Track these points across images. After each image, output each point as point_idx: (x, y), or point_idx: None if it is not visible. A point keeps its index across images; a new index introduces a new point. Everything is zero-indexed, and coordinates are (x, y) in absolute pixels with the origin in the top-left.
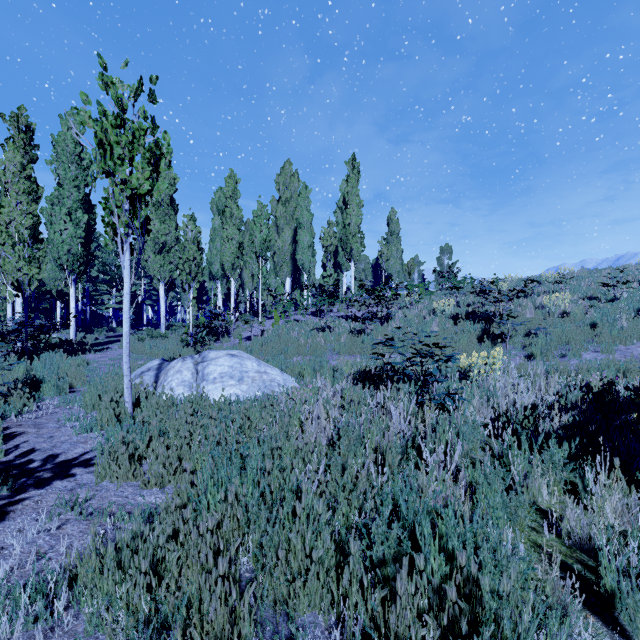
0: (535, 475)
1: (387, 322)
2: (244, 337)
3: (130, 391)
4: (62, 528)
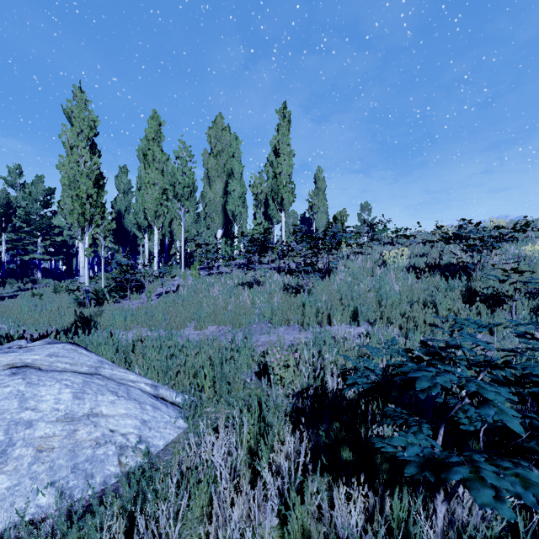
0: None
1: (327, 276)
2: (158, 293)
3: None
4: None
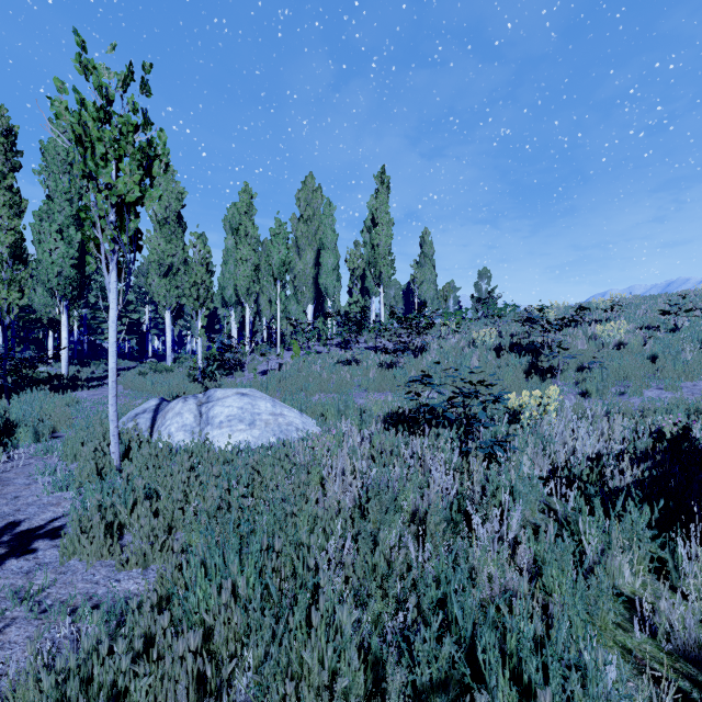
0: (615, 551)
1: (421, 354)
2: (260, 371)
3: (117, 439)
4: (4, 632)
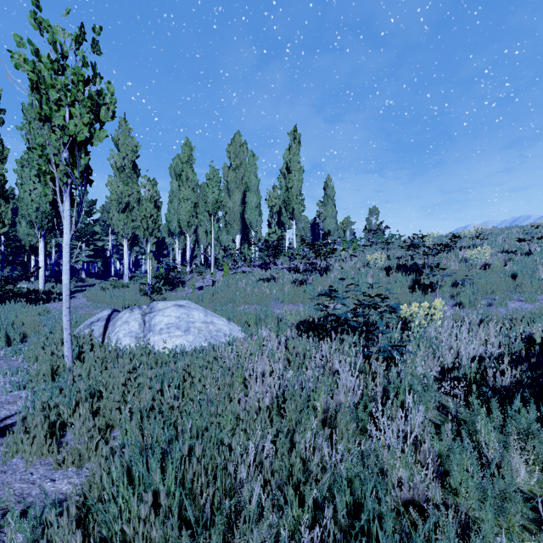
0: (512, 451)
1: (326, 273)
2: (197, 287)
3: (70, 344)
4: None
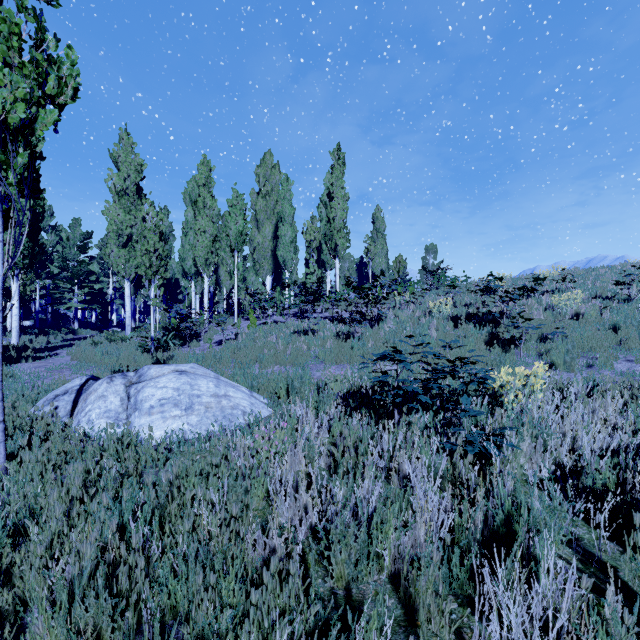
0: None
1: (377, 324)
2: (216, 341)
3: (1, 438)
4: None
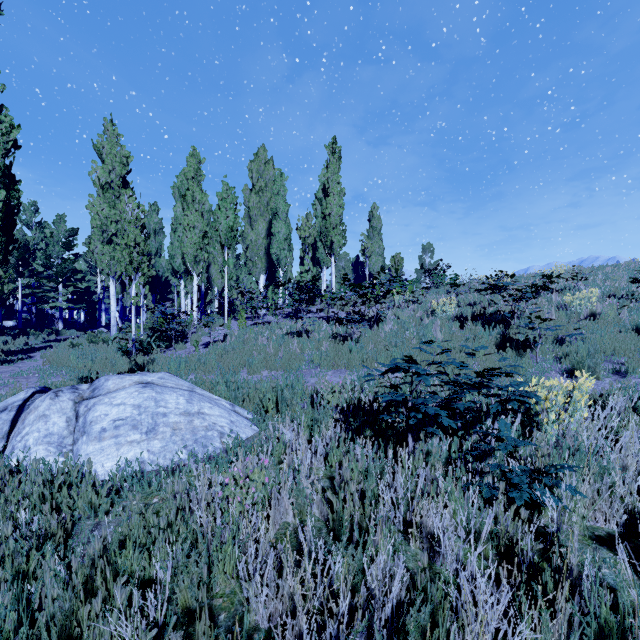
0: None
1: (376, 325)
2: (203, 343)
3: None
4: None
